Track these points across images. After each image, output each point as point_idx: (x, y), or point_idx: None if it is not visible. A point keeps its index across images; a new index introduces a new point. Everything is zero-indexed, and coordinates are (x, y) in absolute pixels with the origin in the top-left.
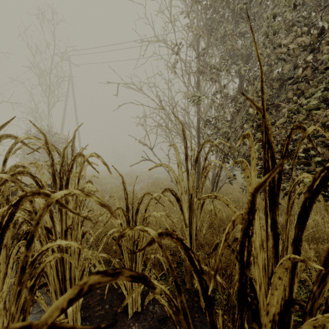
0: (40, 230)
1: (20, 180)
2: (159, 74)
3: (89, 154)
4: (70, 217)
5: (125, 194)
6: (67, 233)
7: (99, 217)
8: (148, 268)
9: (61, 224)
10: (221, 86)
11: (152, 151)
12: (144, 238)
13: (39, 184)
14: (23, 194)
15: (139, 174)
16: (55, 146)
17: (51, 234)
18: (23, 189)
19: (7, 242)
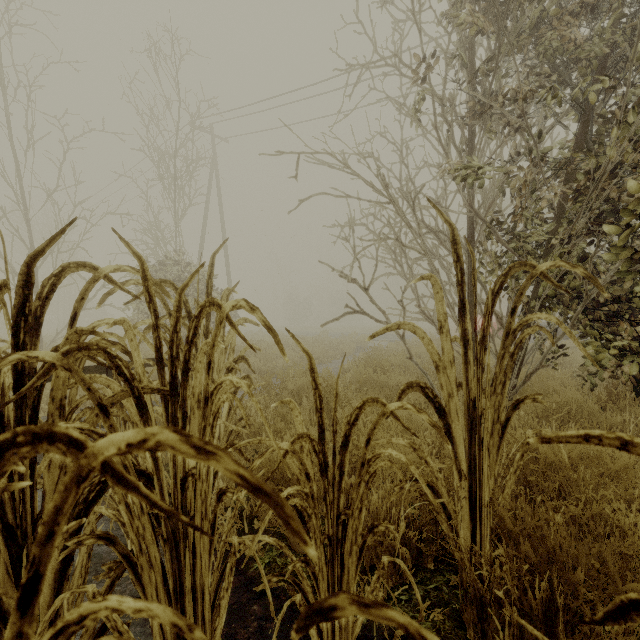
0: None
1: (98, 360)
2: (380, 134)
3: (231, 302)
4: None
5: (317, 399)
6: (187, 486)
7: (255, 461)
8: (374, 586)
9: (174, 465)
10: (533, 137)
11: (367, 293)
12: (363, 510)
13: (124, 372)
14: (5, 437)
15: (337, 340)
16: (175, 287)
17: (152, 486)
18: (89, 385)
19: None
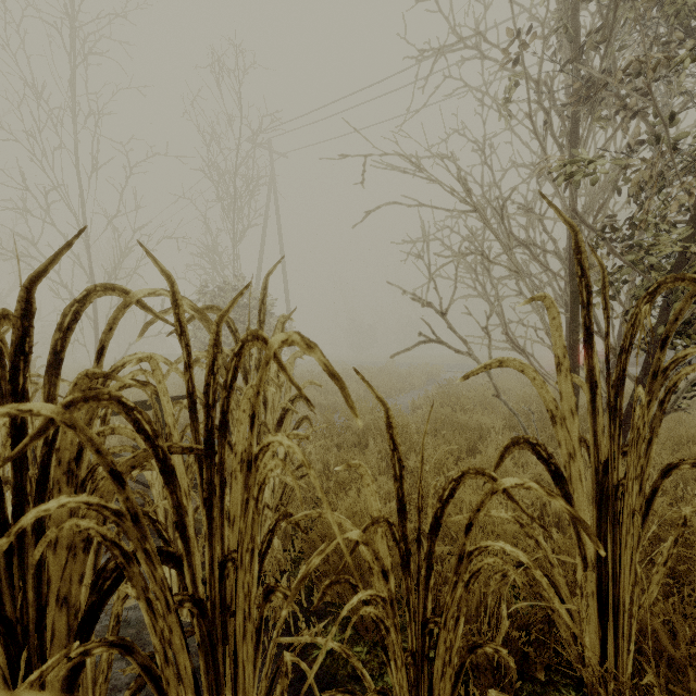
0: (148, 567)
1: None
2: (459, 133)
3: (280, 336)
4: (237, 522)
5: (396, 463)
6: (226, 573)
7: (313, 560)
8: None
9: (210, 546)
10: (662, 119)
11: (444, 319)
12: (461, 621)
13: (145, 427)
14: None
15: (406, 371)
16: None
17: (183, 572)
18: (99, 445)
19: (71, 591)
